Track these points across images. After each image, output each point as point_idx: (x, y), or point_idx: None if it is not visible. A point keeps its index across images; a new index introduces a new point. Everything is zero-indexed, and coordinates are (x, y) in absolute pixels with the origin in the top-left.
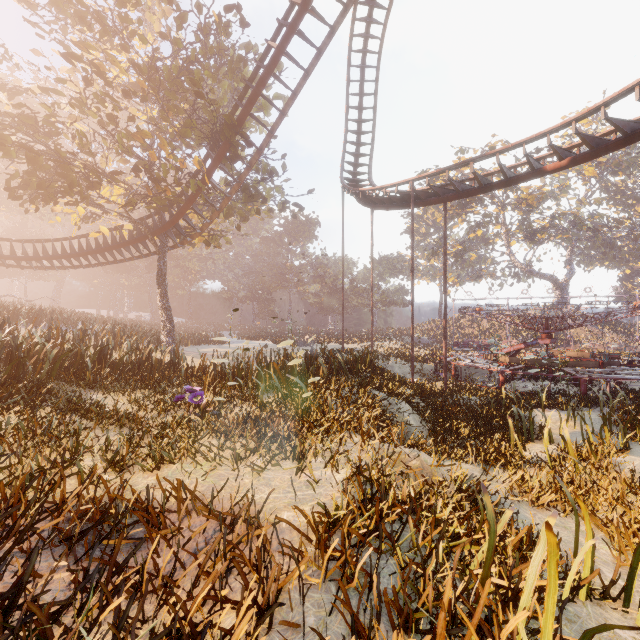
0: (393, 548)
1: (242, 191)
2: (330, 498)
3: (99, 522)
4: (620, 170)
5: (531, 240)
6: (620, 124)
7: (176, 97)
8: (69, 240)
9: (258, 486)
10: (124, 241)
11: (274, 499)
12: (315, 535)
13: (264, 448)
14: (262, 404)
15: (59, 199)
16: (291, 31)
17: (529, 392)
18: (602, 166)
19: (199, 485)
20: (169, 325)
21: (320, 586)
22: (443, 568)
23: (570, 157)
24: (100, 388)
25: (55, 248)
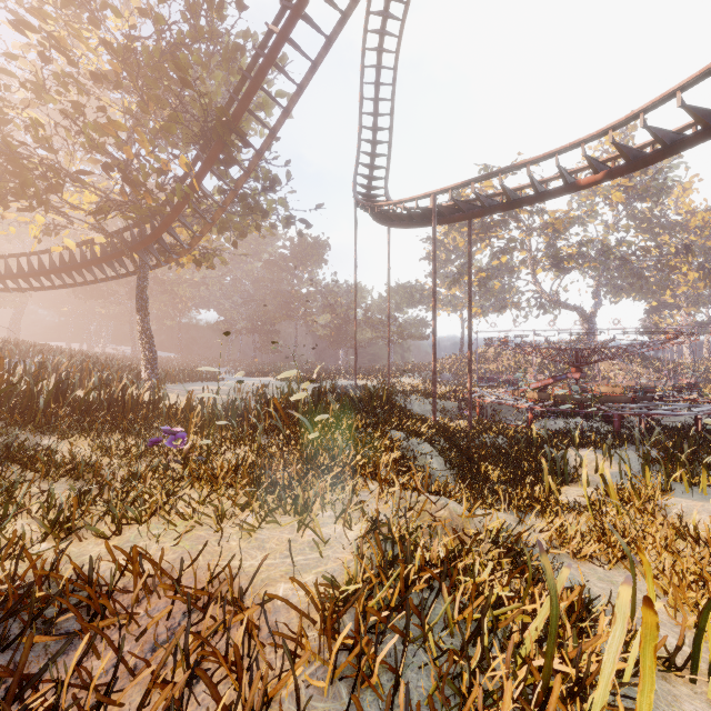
0: (424, 629)
1: (239, 201)
2: (340, 562)
3: (11, 613)
4: (647, 196)
5: (558, 268)
6: (659, 134)
7: (158, 85)
8: (27, 256)
9: (248, 550)
10: (95, 258)
11: (268, 567)
12: (320, 616)
13: (258, 501)
14: (259, 447)
15: (10, 203)
16: (296, 14)
17: (560, 430)
18: (629, 191)
19: (169, 552)
20: (151, 358)
21: (326, 692)
22: (496, 662)
23: (605, 170)
24: (55, 432)
25: (9, 266)
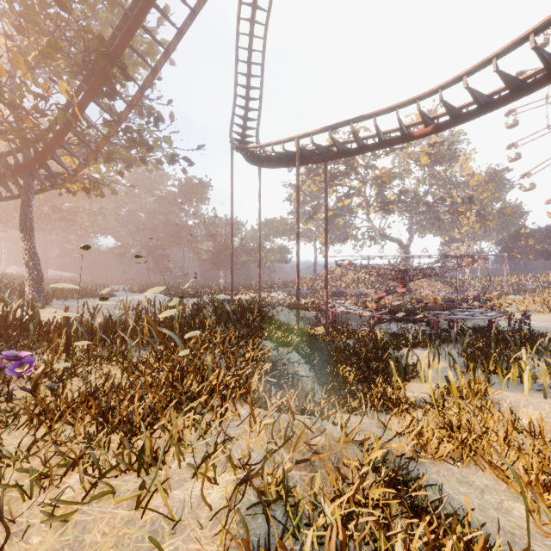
0: None
1: (123, 133)
2: None
3: None
4: (444, 161)
5: (385, 210)
6: (477, 95)
7: (37, 11)
8: None
9: None
10: None
11: None
12: None
13: (100, 448)
14: (125, 368)
15: None
16: None
17: (395, 333)
18: (432, 157)
19: None
20: (36, 276)
21: None
22: None
23: (434, 124)
24: None
25: None
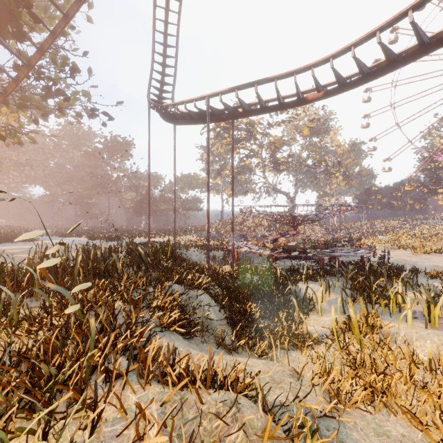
0: None
1: (36, 79)
2: None
3: None
4: (320, 134)
5: (277, 169)
6: (361, 65)
7: None
8: None
9: None
10: None
11: None
12: None
13: None
14: None
15: None
16: None
17: (290, 269)
18: (311, 130)
19: None
20: None
21: None
22: None
23: (324, 90)
24: None
25: None
